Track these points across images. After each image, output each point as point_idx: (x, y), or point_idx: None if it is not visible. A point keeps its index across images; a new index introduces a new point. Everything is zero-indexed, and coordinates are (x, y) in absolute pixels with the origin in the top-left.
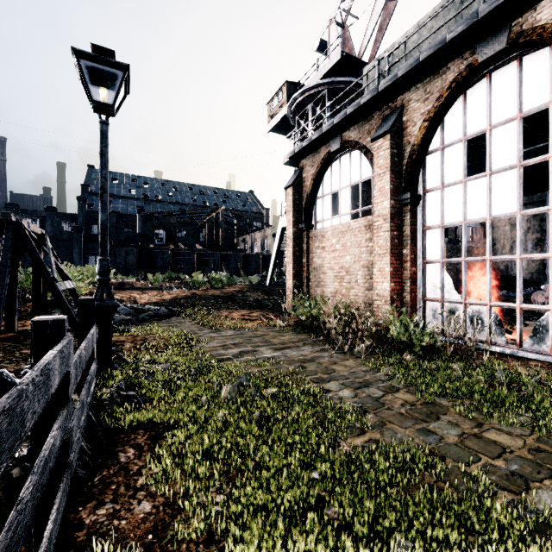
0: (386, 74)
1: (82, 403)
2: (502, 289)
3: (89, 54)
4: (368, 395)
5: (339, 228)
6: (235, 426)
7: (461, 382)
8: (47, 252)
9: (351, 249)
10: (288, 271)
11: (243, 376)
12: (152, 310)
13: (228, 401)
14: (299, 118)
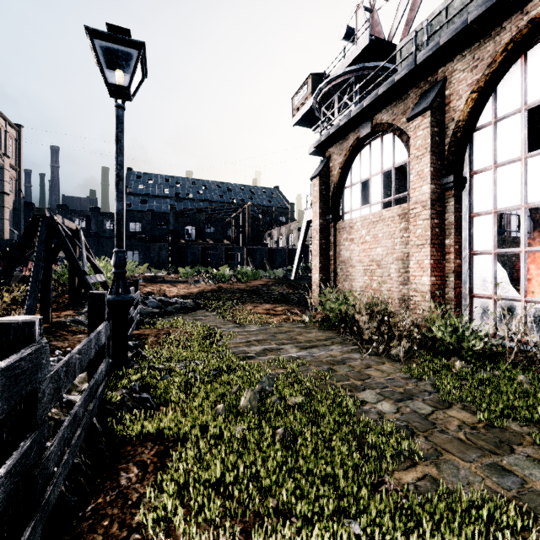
0: (425, 45)
1: (73, 417)
2: None
3: (102, 33)
4: (413, 410)
5: (369, 219)
6: (255, 446)
7: (534, 400)
8: (80, 246)
9: (383, 241)
10: (314, 264)
11: (266, 380)
12: (179, 303)
13: (248, 411)
14: (325, 109)
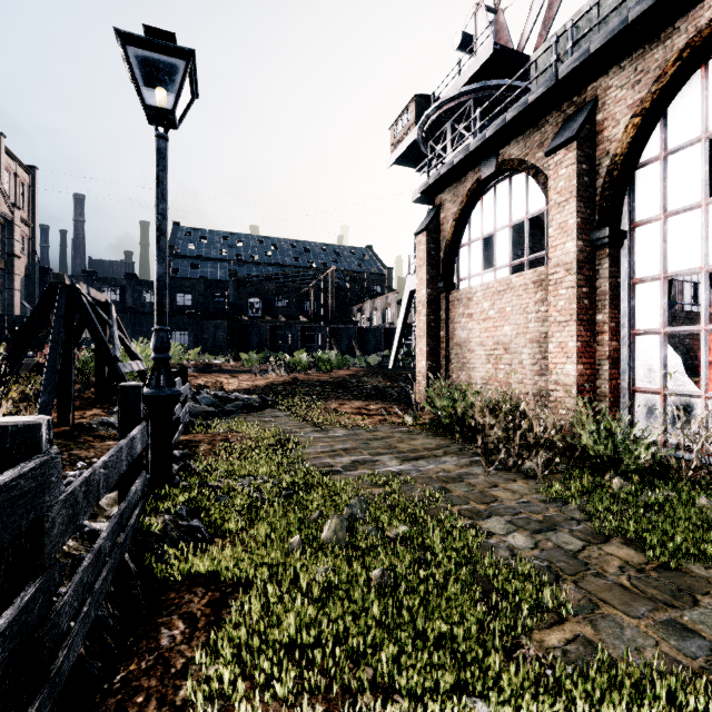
0: (569, 54)
1: (96, 554)
2: None
3: (138, 38)
4: (557, 546)
5: (494, 287)
6: (342, 594)
7: None
8: (110, 324)
9: (512, 316)
10: (419, 348)
11: (356, 503)
12: (240, 400)
13: (333, 545)
14: (434, 143)
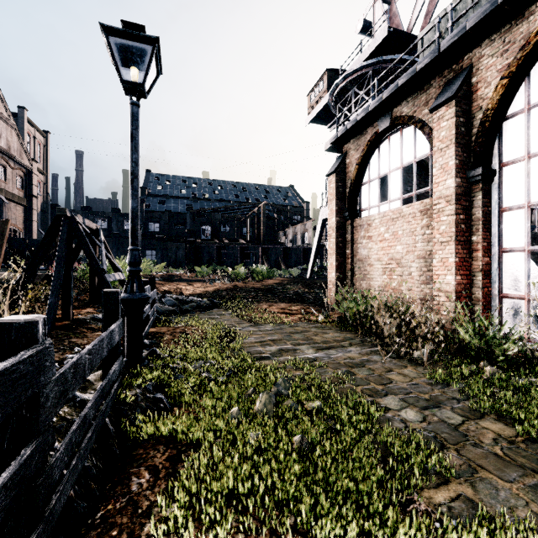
0: (449, 31)
1: (82, 420)
2: None
3: (117, 30)
4: (442, 420)
5: (388, 216)
6: (270, 454)
7: None
8: (99, 245)
9: (403, 238)
10: (330, 263)
11: (281, 383)
12: (195, 302)
13: (263, 415)
14: (341, 105)
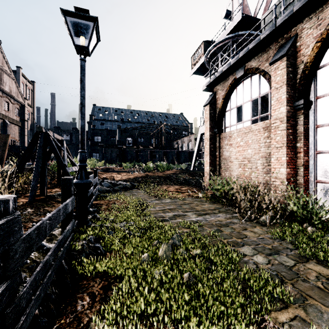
0: (282, 13)
1: (44, 264)
2: None
3: (71, 12)
4: (280, 263)
5: (242, 131)
6: (168, 286)
7: None
8: (63, 149)
9: (252, 145)
10: (206, 160)
11: (175, 237)
12: (122, 184)
13: (164, 259)
14: (212, 63)
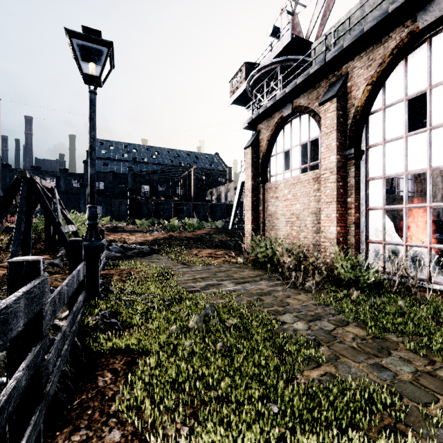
0: (333, 47)
1: (63, 334)
2: (434, 232)
3: (79, 34)
4: (320, 328)
5: (290, 181)
6: (201, 355)
7: (408, 318)
8: (55, 202)
9: (301, 198)
10: (247, 217)
11: (209, 307)
12: (137, 249)
13: (195, 330)
14: (256, 92)
